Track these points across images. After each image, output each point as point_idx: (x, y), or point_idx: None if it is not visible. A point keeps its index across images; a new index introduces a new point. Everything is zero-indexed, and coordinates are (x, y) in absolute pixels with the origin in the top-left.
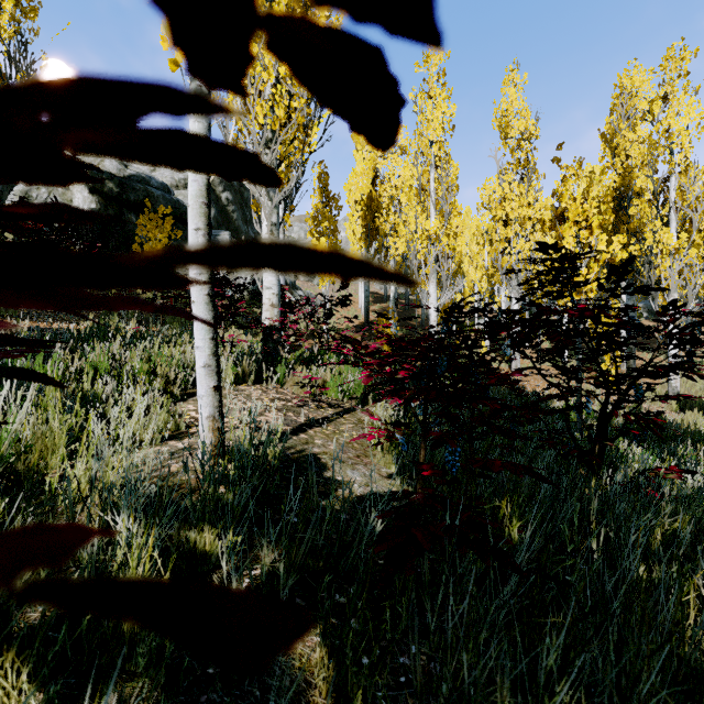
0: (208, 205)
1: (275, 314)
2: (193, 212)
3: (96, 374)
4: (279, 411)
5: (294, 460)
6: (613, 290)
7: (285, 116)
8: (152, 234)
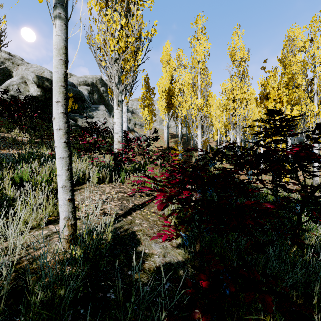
0: (65, 87)
1: (120, 146)
2: (54, 91)
3: (21, 180)
4: (119, 200)
5: (121, 237)
6: (316, 139)
7: (125, 46)
8: None
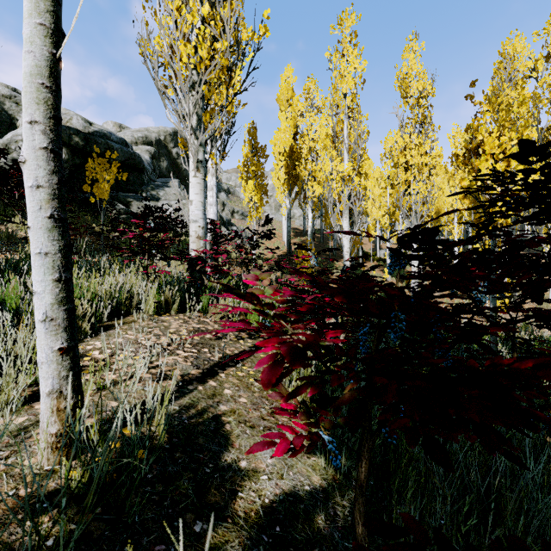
0: (52, 89)
1: (201, 245)
2: (26, 98)
3: (1, 308)
4: (194, 347)
5: (188, 431)
6: None
7: (208, 56)
8: (100, 176)
